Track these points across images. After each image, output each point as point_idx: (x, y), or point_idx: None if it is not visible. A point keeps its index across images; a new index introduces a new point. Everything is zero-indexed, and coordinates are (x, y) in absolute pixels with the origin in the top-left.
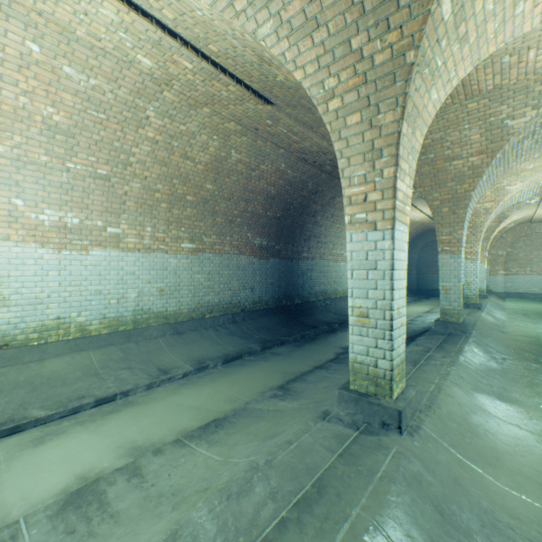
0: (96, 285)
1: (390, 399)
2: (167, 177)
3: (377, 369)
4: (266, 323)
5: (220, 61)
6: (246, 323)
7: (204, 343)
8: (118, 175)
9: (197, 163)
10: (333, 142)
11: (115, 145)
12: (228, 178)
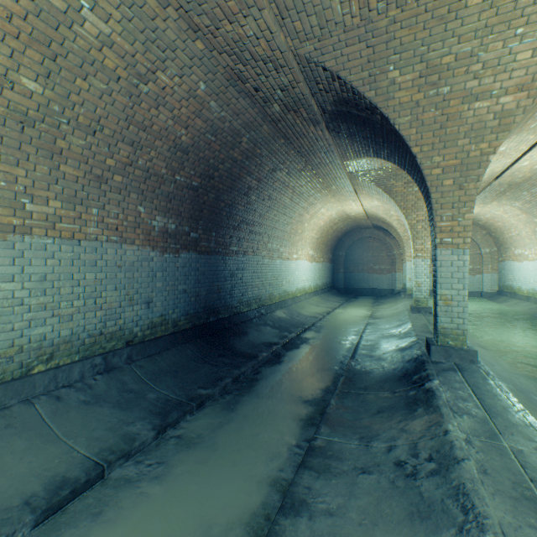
0: None
1: None
2: None
3: None
4: (173, 359)
5: None
6: (133, 366)
7: (7, 449)
8: None
9: None
10: None
11: None
12: (83, 78)
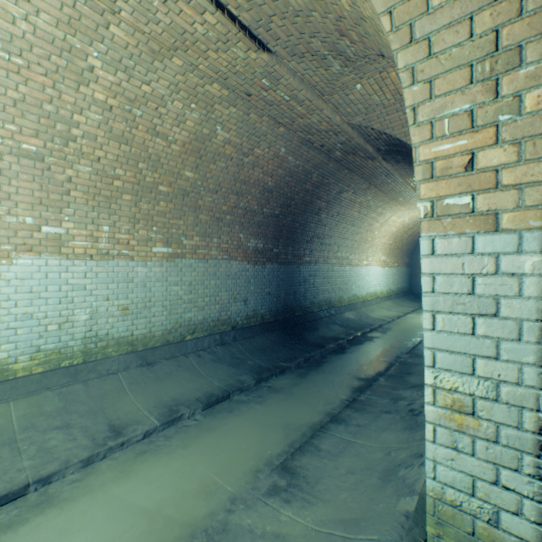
0: (24, 307)
1: None
2: (129, 159)
3: (498, 531)
4: (262, 342)
5: None
6: (237, 343)
7: (181, 376)
8: (56, 154)
9: (171, 142)
10: (394, 52)
11: (46, 108)
12: (213, 164)
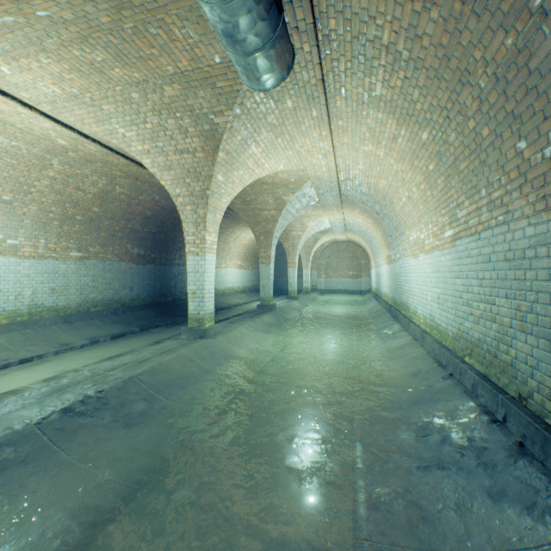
0: None
1: (205, 327)
2: (61, 202)
3: (200, 316)
4: (144, 314)
5: (116, 149)
6: (126, 315)
7: (93, 328)
8: (20, 200)
9: (88, 193)
10: (181, 215)
11: (21, 180)
12: (112, 204)
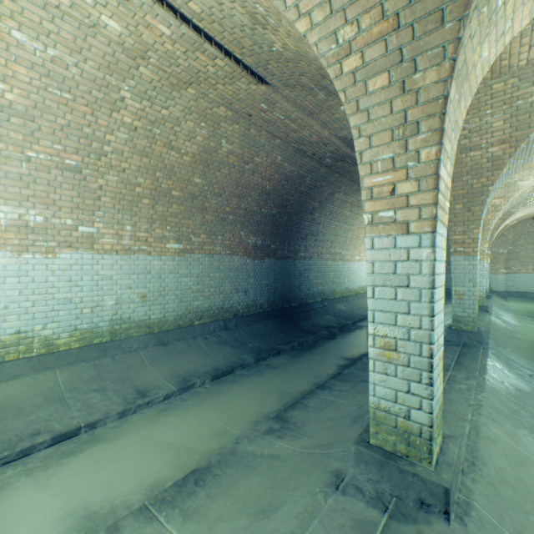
0: (65, 293)
1: (429, 465)
2: (149, 169)
3: (409, 422)
4: (261, 328)
5: (204, 26)
6: (238, 329)
7: (191, 355)
8: (91, 167)
9: (183, 154)
10: (348, 116)
11: (85, 131)
12: (218, 171)
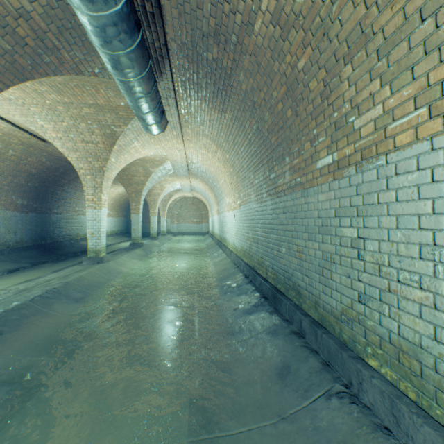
0: None
1: (101, 256)
2: None
3: (97, 249)
4: (28, 254)
5: (24, 127)
6: (13, 255)
7: None
8: None
9: None
10: (82, 181)
11: None
12: (3, 163)
